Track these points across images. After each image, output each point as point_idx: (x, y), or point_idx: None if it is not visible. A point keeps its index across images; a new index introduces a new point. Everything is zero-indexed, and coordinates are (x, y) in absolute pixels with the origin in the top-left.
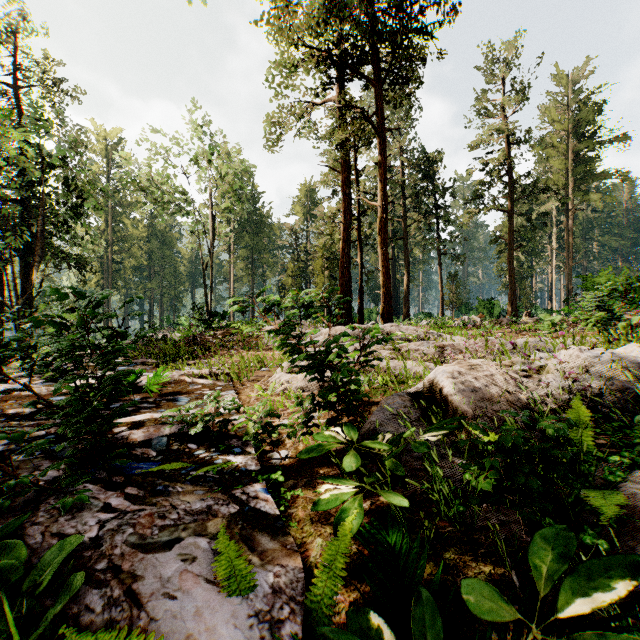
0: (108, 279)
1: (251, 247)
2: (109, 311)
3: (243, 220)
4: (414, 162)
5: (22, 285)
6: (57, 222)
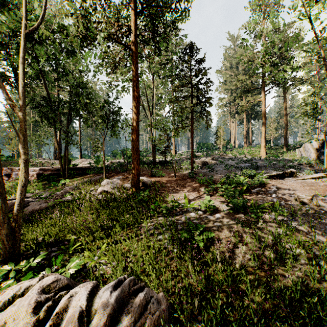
0: None
1: None
2: None
3: None
4: None
5: None
6: None
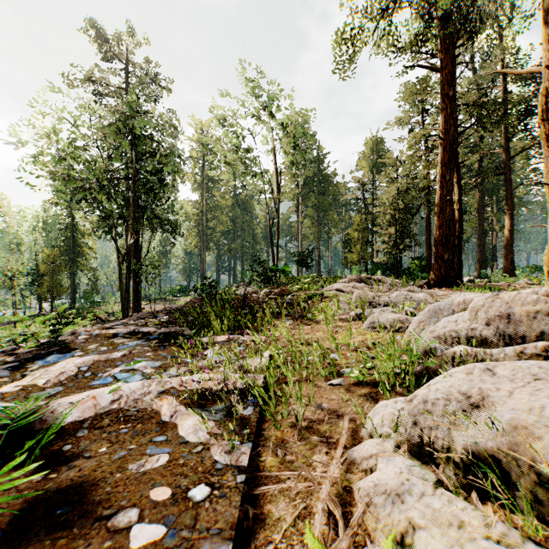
0: (203, 242)
1: (317, 206)
2: (204, 267)
3: (309, 181)
4: (519, 76)
5: (133, 247)
6: (147, 189)
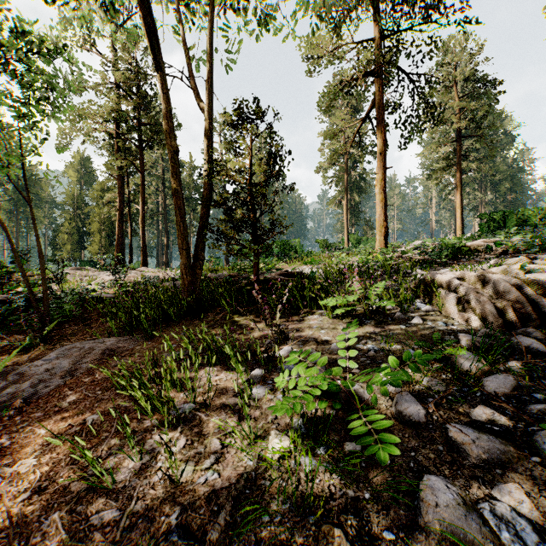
0: None
1: (16, 200)
2: None
3: None
4: None
5: None
6: None
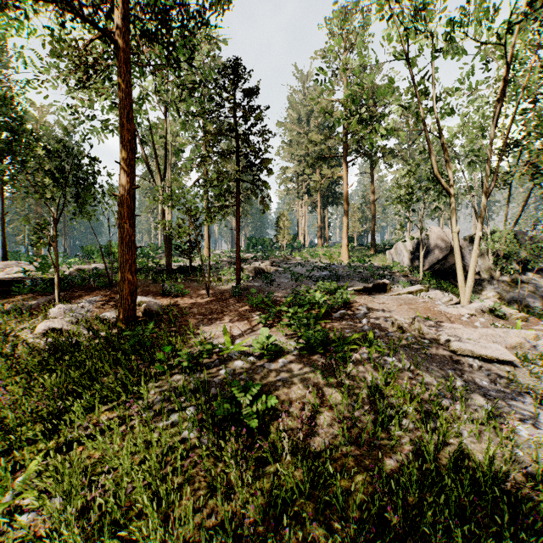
0: None
1: None
2: None
3: None
4: None
5: None
6: None
